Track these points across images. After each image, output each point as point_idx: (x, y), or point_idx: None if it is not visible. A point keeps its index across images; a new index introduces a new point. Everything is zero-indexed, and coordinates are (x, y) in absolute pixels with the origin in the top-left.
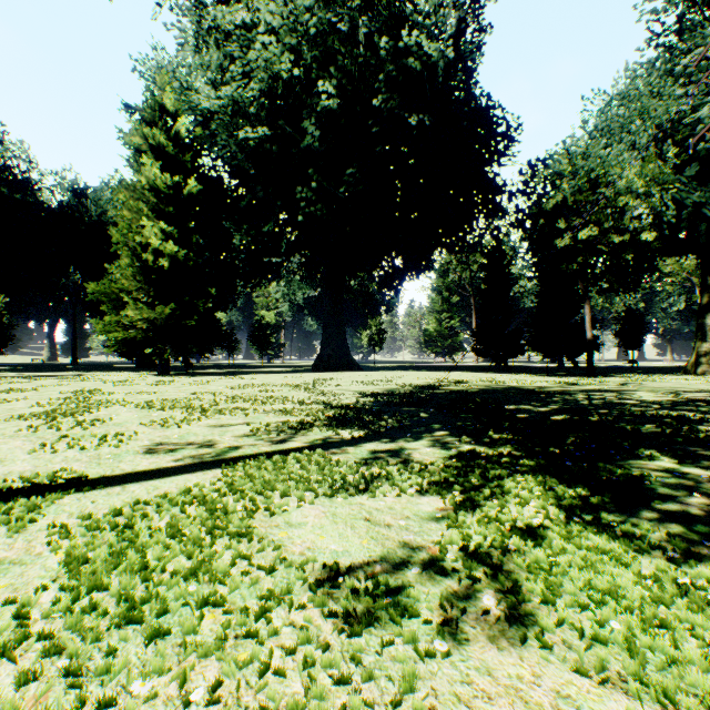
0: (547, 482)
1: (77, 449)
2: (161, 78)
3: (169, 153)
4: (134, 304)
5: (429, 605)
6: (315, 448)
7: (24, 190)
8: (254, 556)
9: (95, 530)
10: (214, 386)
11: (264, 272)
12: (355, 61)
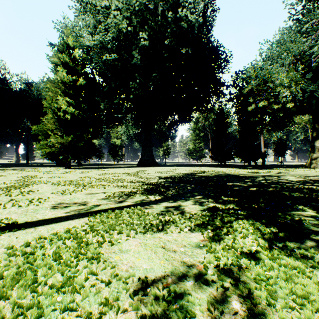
0: (255, 224)
1: (16, 207)
2: (67, 31)
3: (70, 66)
4: (54, 136)
5: (201, 308)
6: (137, 205)
7: (3, 82)
8: (100, 272)
9: (13, 256)
10: (91, 174)
11: (115, 121)
12: (157, 23)
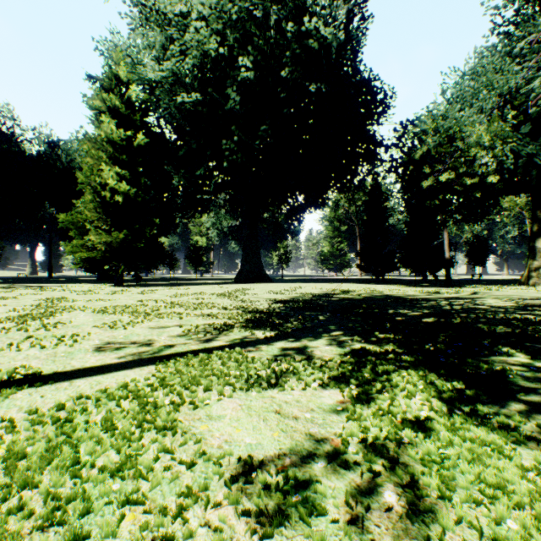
0: (427, 376)
1: (38, 348)
2: (116, 55)
3: (122, 113)
4: (95, 231)
5: (336, 502)
6: (235, 347)
7: (10, 142)
8: (177, 449)
9: (39, 424)
10: (157, 295)
11: (197, 206)
12: (267, 42)
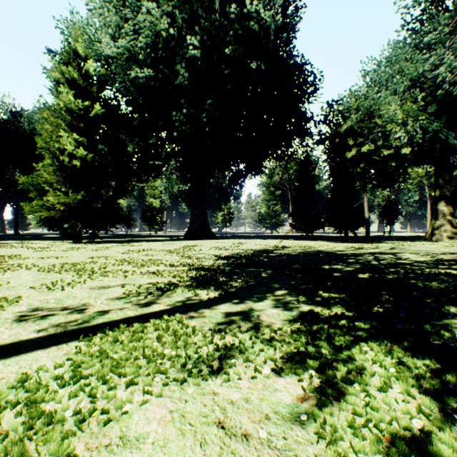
0: (393, 351)
1: None
2: (75, 32)
3: (80, 85)
4: (54, 192)
5: None
6: (175, 312)
7: None
8: None
9: None
10: (110, 251)
11: (150, 171)
12: (213, 24)
